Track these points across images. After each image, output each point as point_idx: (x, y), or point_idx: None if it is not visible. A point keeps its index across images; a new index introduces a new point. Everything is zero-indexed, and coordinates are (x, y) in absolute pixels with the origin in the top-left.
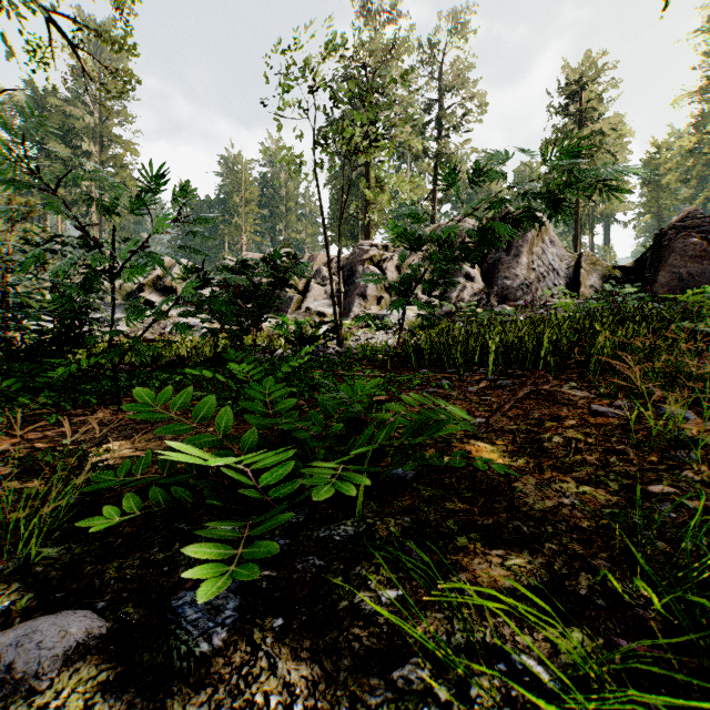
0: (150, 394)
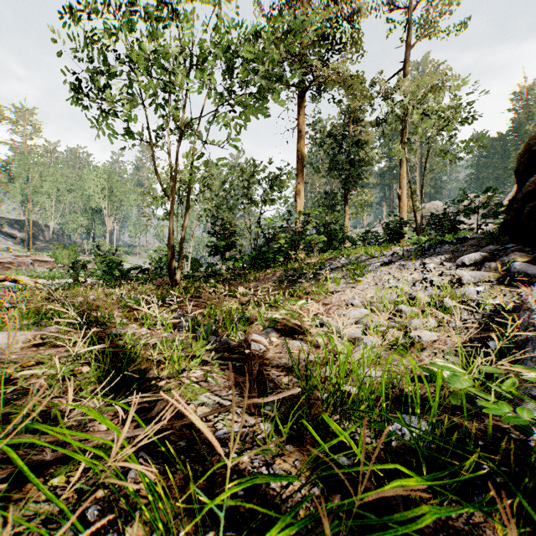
0: (494, 223)
